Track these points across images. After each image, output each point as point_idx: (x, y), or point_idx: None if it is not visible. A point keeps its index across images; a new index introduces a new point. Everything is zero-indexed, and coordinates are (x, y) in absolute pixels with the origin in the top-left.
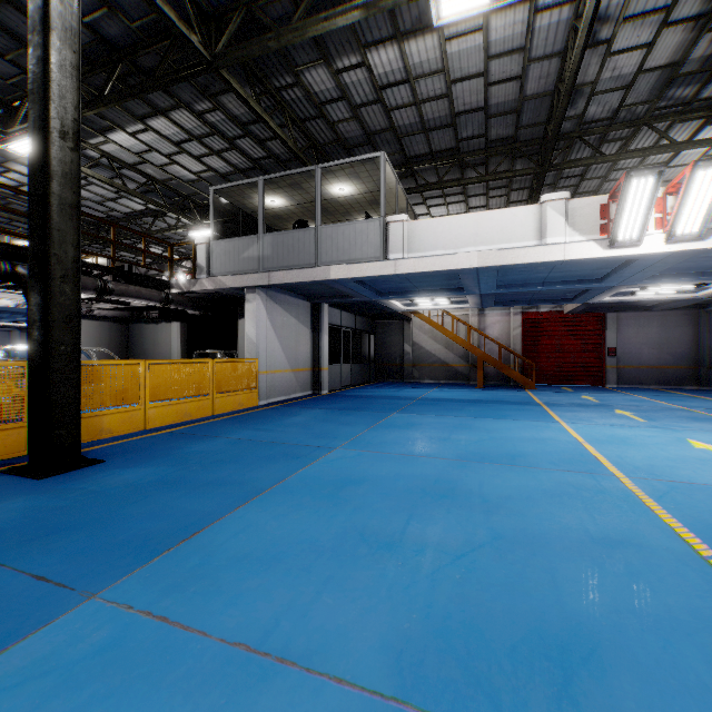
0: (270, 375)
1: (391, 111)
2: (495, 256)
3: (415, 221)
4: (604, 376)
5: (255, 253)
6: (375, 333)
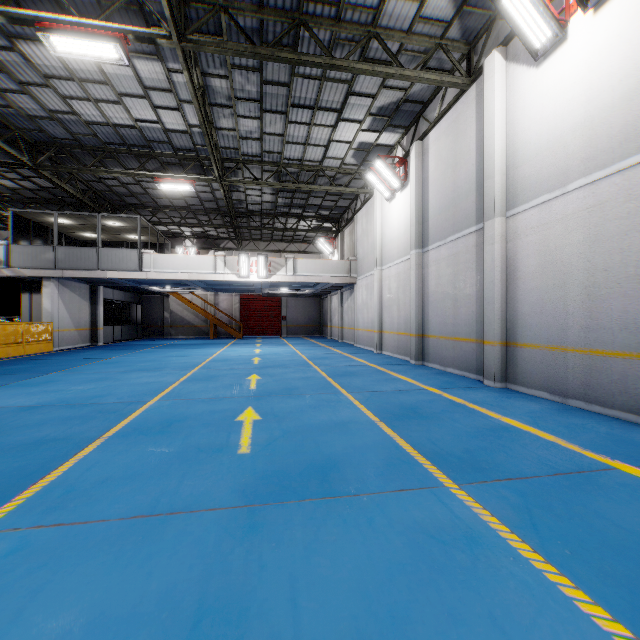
0: (61, 332)
1: (146, 188)
2: (196, 276)
3: (158, 254)
4: (281, 331)
5: (51, 257)
6: (142, 304)
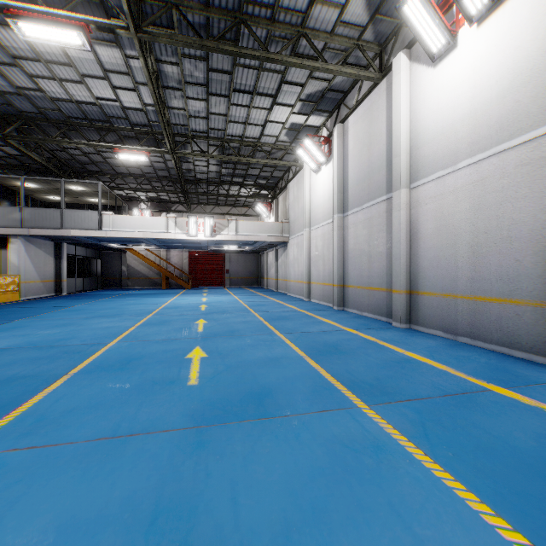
0: (28, 284)
1: (105, 158)
2: (150, 234)
3: (116, 215)
4: (225, 282)
5: (19, 217)
6: (102, 258)
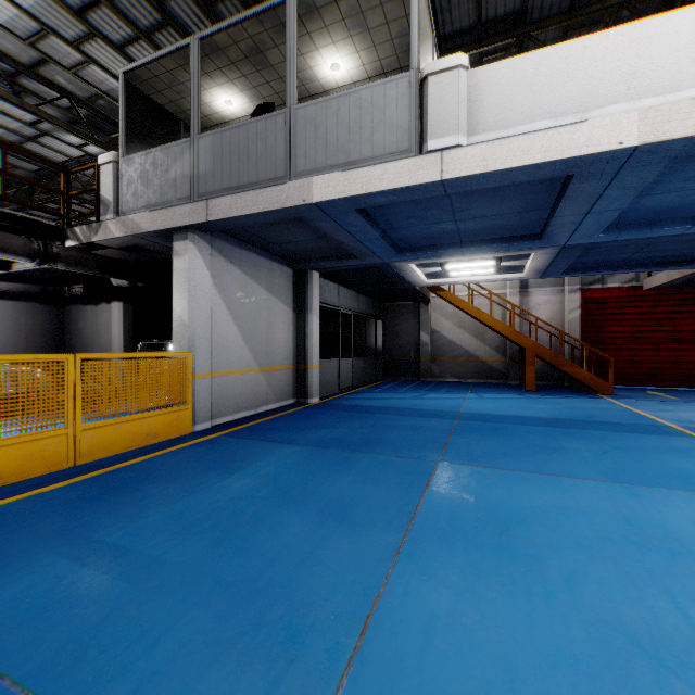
0: (219, 379)
1: None
2: (688, 113)
3: (484, 68)
4: None
5: (185, 169)
6: (383, 318)
